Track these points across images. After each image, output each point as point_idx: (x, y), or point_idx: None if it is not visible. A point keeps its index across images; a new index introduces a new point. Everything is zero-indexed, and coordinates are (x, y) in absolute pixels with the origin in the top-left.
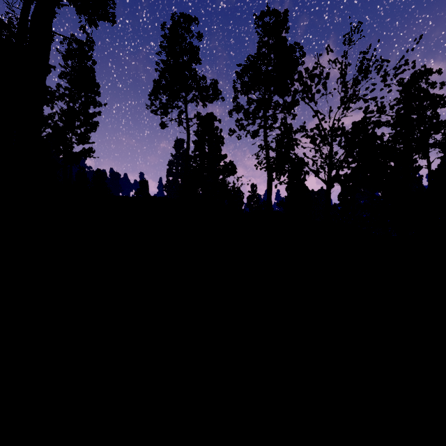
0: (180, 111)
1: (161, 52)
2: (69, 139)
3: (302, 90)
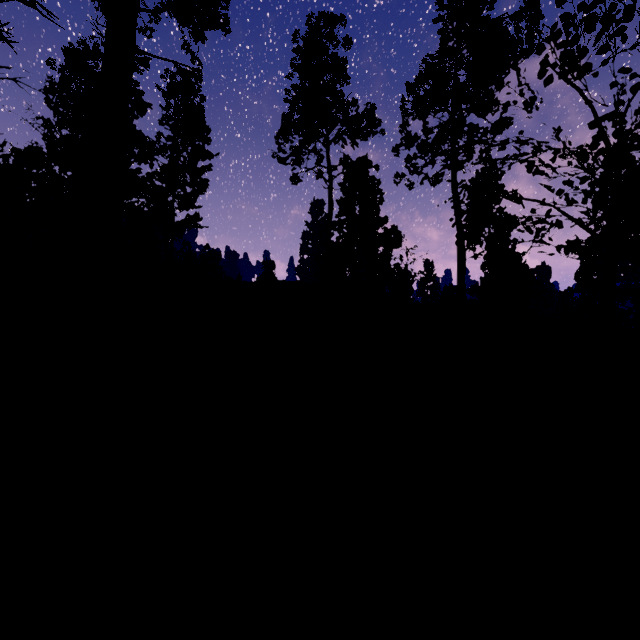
0: (318, 156)
1: (292, 74)
2: (170, 204)
3: (561, 58)
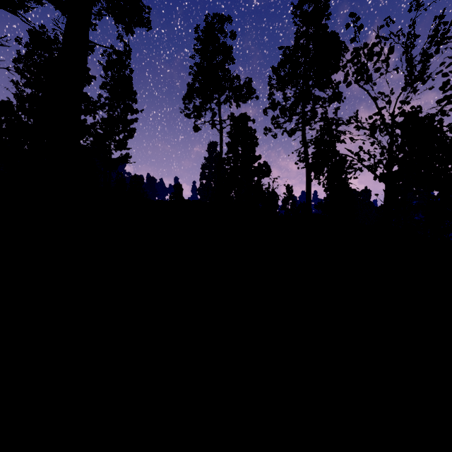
0: (213, 113)
1: (194, 55)
2: (108, 146)
3: (356, 72)
